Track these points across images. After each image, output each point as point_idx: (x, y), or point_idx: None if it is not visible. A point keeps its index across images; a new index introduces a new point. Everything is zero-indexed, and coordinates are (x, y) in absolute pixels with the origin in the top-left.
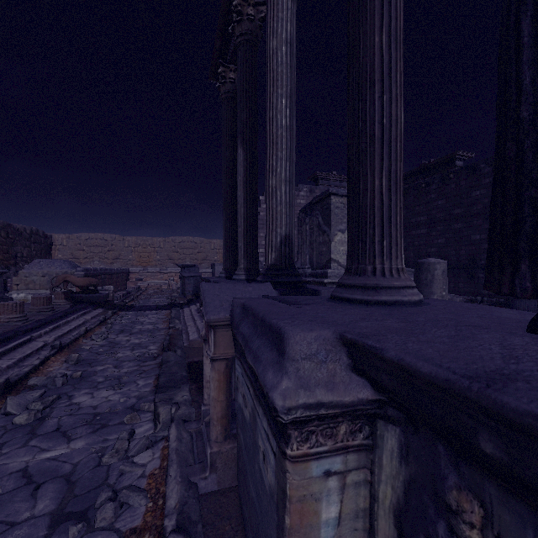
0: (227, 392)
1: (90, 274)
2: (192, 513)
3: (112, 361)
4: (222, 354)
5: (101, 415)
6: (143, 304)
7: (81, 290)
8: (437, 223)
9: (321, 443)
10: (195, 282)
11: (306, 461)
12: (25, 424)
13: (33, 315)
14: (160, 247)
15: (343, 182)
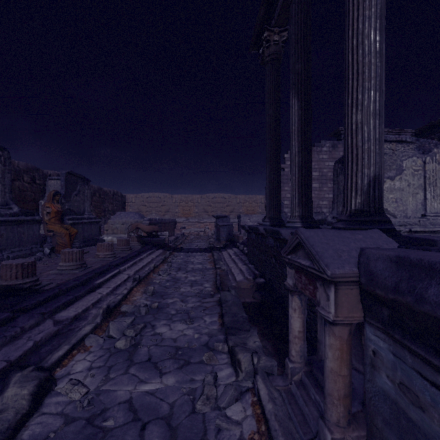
0: (349, 365)
1: (152, 223)
2: None
3: (178, 295)
4: (346, 317)
5: (181, 350)
6: (189, 247)
7: (146, 235)
8: None
9: None
10: (228, 230)
11: None
12: (124, 349)
13: (118, 253)
14: (198, 202)
15: None
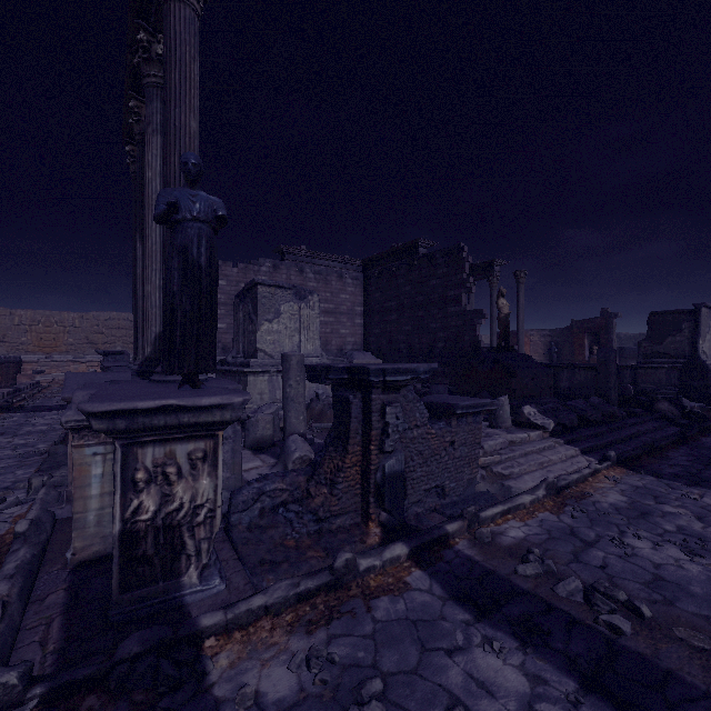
0: None
1: None
2: (45, 519)
3: None
4: None
5: None
6: (40, 404)
7: None
8: (405, 309)
9: (91, 440)
10: None
11: (82, 448)
12: None
13: None
14: (75, 326)
15: (314, 259)
